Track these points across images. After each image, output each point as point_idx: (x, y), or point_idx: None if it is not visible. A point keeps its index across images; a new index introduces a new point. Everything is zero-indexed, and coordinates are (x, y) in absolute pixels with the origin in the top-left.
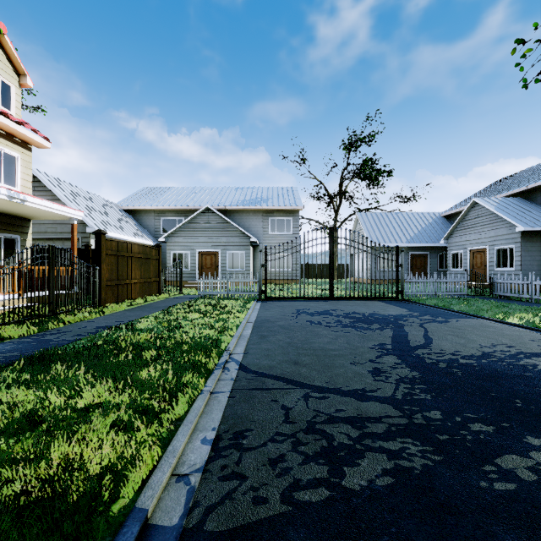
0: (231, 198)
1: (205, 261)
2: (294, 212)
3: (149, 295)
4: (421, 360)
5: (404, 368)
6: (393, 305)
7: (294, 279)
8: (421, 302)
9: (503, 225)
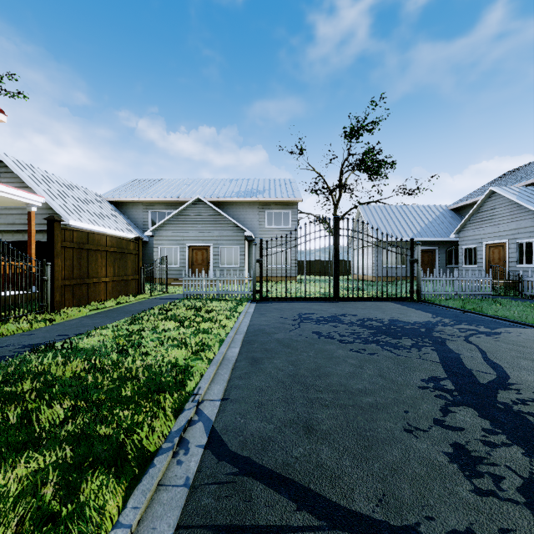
0: (224, 189)
1: (196, 257)
2: (292, 204)
3: (125, 295)
4: (524, 421)
5: (511, 448)
6: (411, 308)
7: (292, 276)
8: (442, 303)
9: (527, 216)
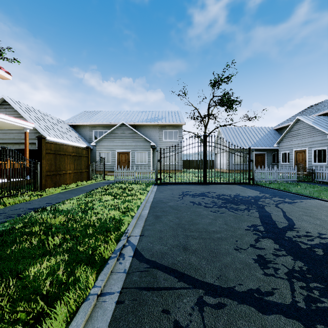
0: (138, 117)
1: (121, 158)
2: (179, 126)
3: (80, 181)
4: (296, 245)
5: (286, 256)
6: (248, 188)
7: (179, 169)
8: (267, 186)
9: (318, 134)
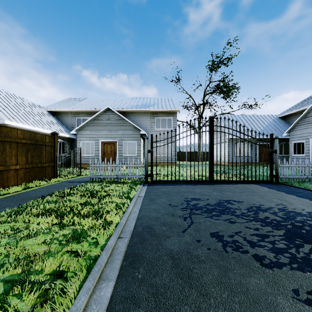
0: (127, 104)
1: (106, 149)
2: (173, 113)
3: (40, 179)
4: None
5: None
6: (281, 191)
7: (173, 162)
8: (301, 186)
9: None
